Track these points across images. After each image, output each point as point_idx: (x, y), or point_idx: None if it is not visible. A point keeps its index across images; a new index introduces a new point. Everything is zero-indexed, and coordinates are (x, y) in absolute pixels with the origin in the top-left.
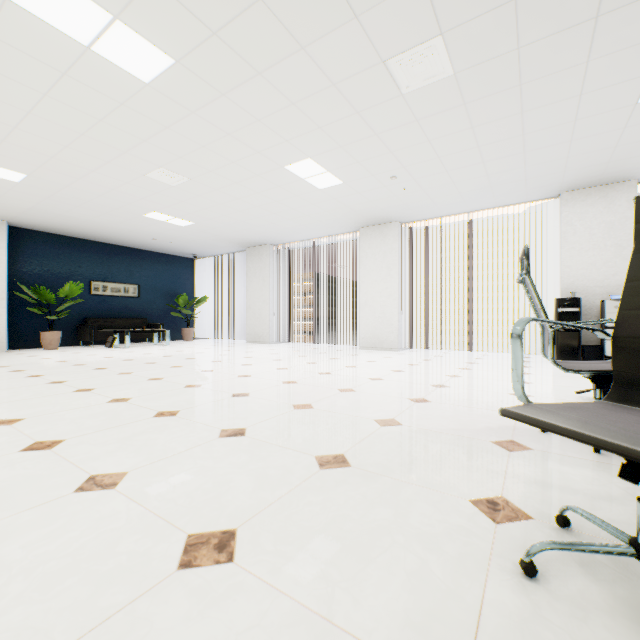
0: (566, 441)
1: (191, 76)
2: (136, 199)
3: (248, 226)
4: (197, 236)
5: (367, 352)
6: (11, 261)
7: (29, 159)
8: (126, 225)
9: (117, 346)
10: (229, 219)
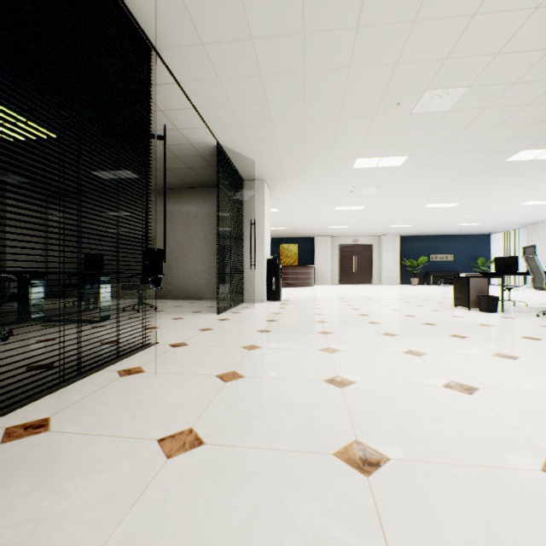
0: None
1: (465, 203)
2: (450, 222)
3: (517, 219)
4: (485, 226)
5: None
6: (400, 250)
7: (415, 222)
8: (446, 229)
9: (441, 285)
10: (501, 219)
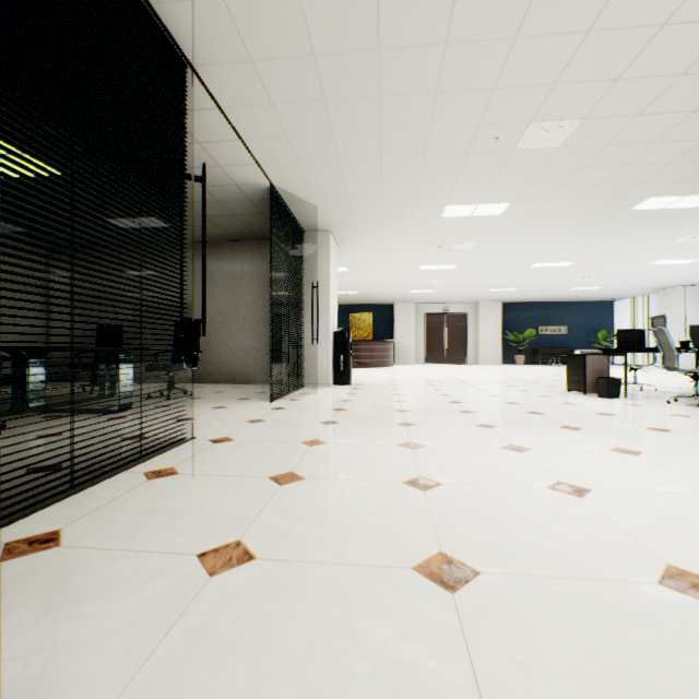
0: None
1: (581, 262)
2: (564, 286)
3: (645, 282)
4: (607, 291)
5: None
6: (501, 320)
7: (520, 285)
8: (558, 294)
9: (553, 365)
10: (627, 282)
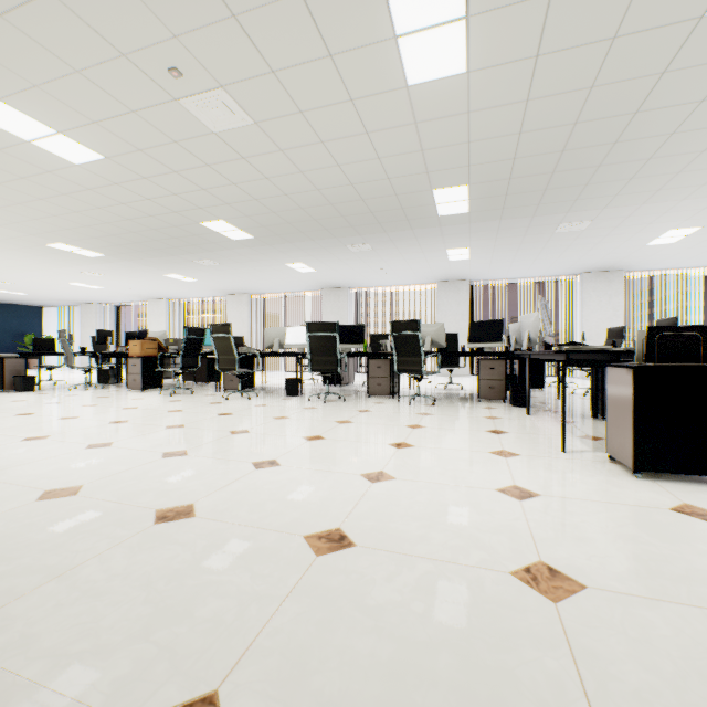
0: None
1: (5, 270)
2: None
3: (71, 296)
4: (36, 298)
5: None
6: None
7: None
8: None
9: None
10: (54, 294)
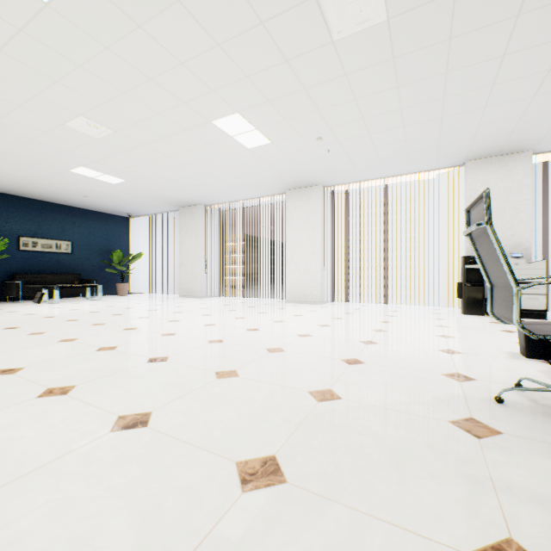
0: (531, 417)
1: None
2: (59, 152)
3: (179, 185)
4: (129, 194)
5: (293, 306)
6: None
7: None
8: (54, 181)
9: (46, 302)
10: (160, 177)
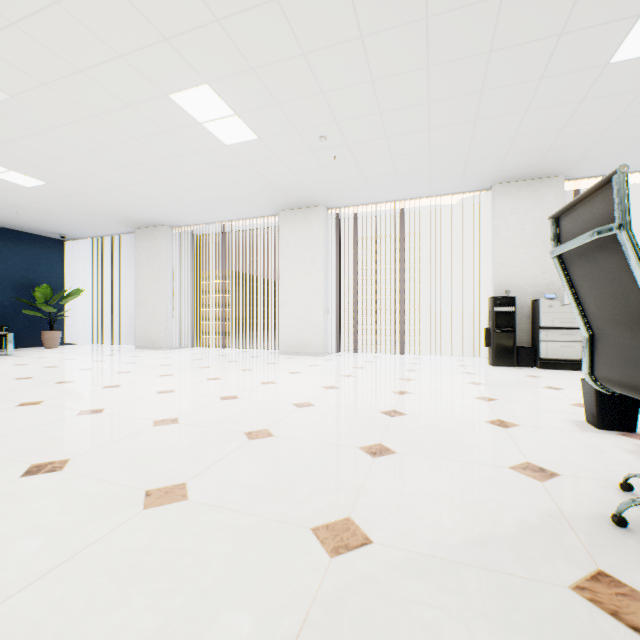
0: None
1: None
2: None
3: (132, 195)
4: (57, 205)
5: (288, 358)
6: None
7: None
8: None
9: None
10: (100, 181)
